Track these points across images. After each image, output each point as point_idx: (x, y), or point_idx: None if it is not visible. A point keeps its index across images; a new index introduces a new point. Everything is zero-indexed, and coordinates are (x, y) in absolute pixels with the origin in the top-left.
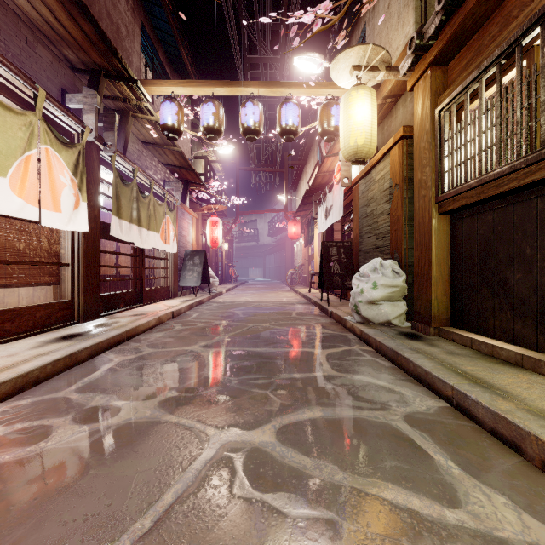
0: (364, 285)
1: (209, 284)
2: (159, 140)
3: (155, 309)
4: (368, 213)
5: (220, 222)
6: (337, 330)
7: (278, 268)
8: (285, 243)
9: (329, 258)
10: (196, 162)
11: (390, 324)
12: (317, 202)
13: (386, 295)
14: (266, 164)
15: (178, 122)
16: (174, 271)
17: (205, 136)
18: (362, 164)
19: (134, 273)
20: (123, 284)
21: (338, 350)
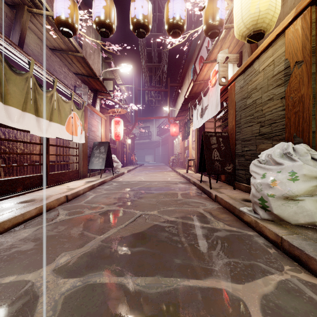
0: (276, 175)
1: (112, 167)
2: (63, 45)
3: (52, 193)
4: (248, 104)
5: (122, 122)
6: (233, 224)
7: (163, 156)
8: (168, 139)
9: (209, 146)
10: (108, 84)
11: (313, 225)
12: (192, 107)
13: (309, 188)
14: (155, 86)
15: (71, 16)
16: (83, 157)
17: (98, 32)
18: (236, 66)
19: (56, 159)
20: (52, 167)
21: (269, 286)
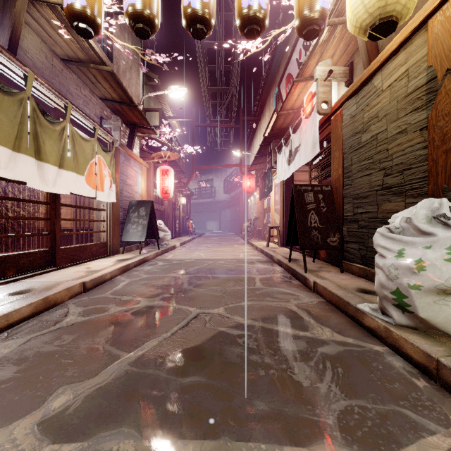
0: (423, 253)
1: (157, 239)
2: (81, 53)
3: (61, 278)
4: (364, 141)
5: (172, 171)
6: (348, 331)
7: (233, 222)
8: (239, 198)
9: (303, 206)
10: (152, 117)
11: None
12: (276, 149)
13: None
14: (221, 120)
15: (90, 4)
16: (113, 224)
17: (132, 30)
18: (344, 86)
19: (75, 226)
20: (69, 238)
21: None
